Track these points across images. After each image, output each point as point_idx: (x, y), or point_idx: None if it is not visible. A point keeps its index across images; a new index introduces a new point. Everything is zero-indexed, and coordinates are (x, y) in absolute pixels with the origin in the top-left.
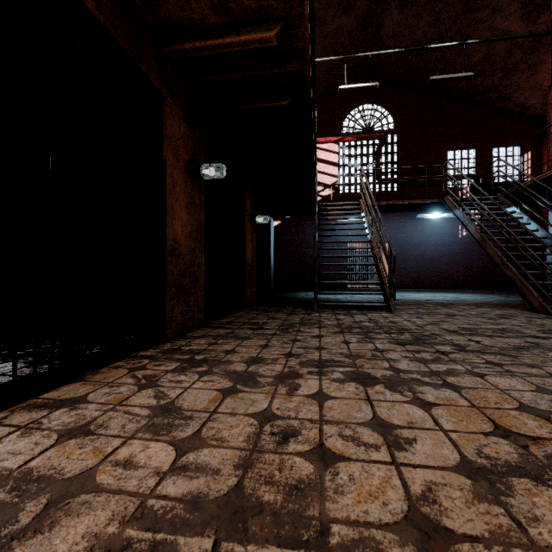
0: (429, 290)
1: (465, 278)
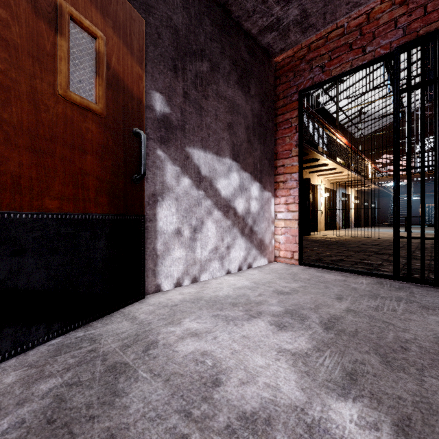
0: None
1: None
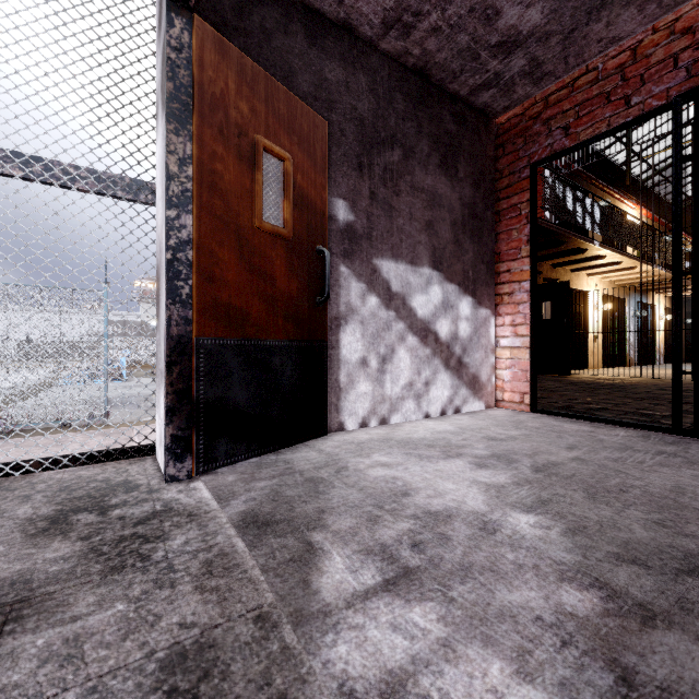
0: None
1: None
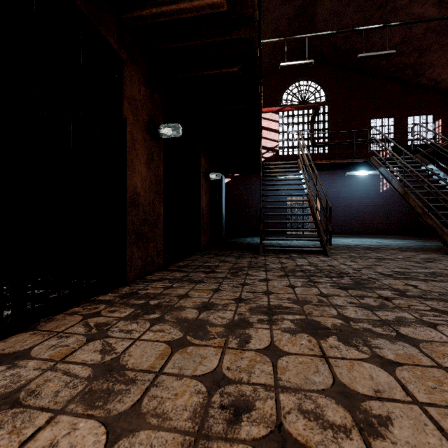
0: (356, 236)
1: (385, 225)
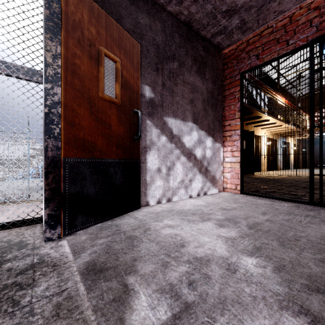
0: None
1: None
